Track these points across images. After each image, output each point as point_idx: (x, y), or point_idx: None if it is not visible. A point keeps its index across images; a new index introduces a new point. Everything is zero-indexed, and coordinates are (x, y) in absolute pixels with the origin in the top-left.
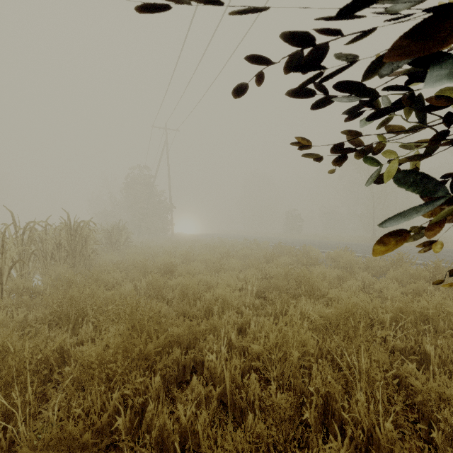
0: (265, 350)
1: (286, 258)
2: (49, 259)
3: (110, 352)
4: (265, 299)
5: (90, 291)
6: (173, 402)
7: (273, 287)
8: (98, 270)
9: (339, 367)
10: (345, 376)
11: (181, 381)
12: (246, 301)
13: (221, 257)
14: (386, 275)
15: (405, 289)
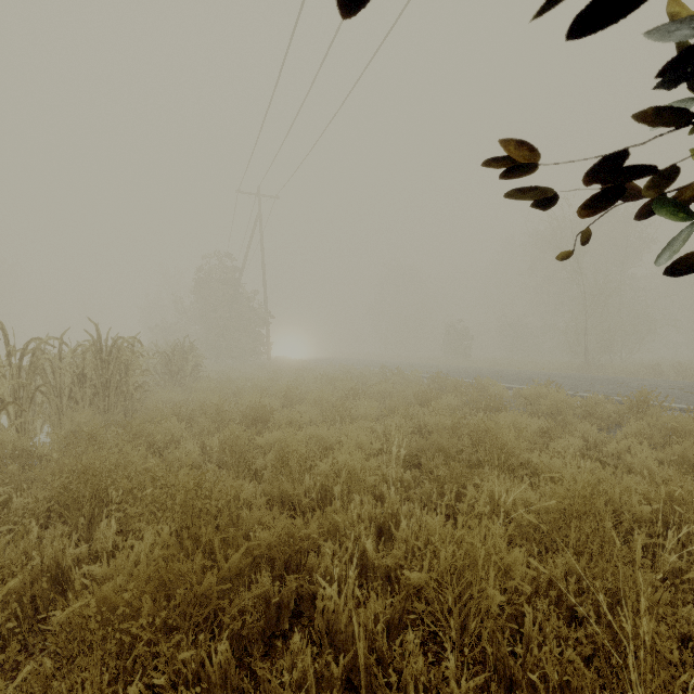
0: (432, 581)
1: (451, 399)
2: (66, 399)
3: (125, 597)
4: (419, 469)
5: (121, 457)
6: (255, 681)
7: (434, 449)
8: (144, 417)
9: (572, 612)
10: (590, 639)
11: (273, 632)
12: (389, 475)
13: (344, 396)
14: (624, 429)
15: (664, 454)
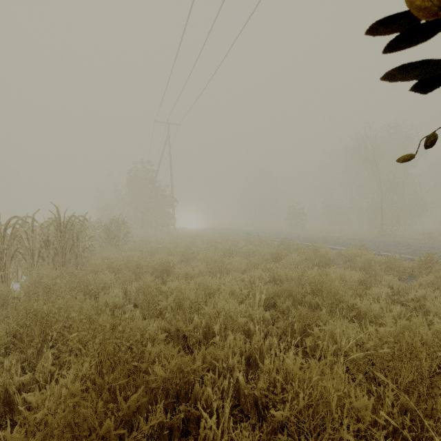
0: (292, 417)
1: (294, 257)
2: (37, 257)
3: None
4: (274, 307)
5: (63, 303)
6: None
7: (285, 295)
8: (88, 270)
9: None
10: None
11: None
12: (254, 315)
13: (223, 254)
14: (419, 280)
15: None
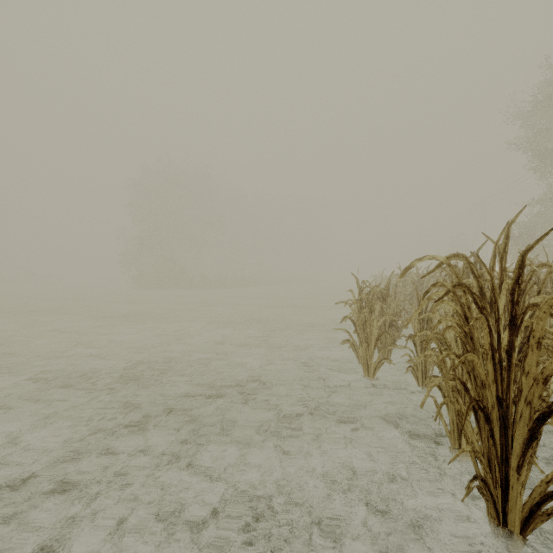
0: None
1: None
2: None
3: None
4: None
5: None
6: None
7: None
8: None
9: None
10: None
11: None
12: None
13: None
14: None
15: None
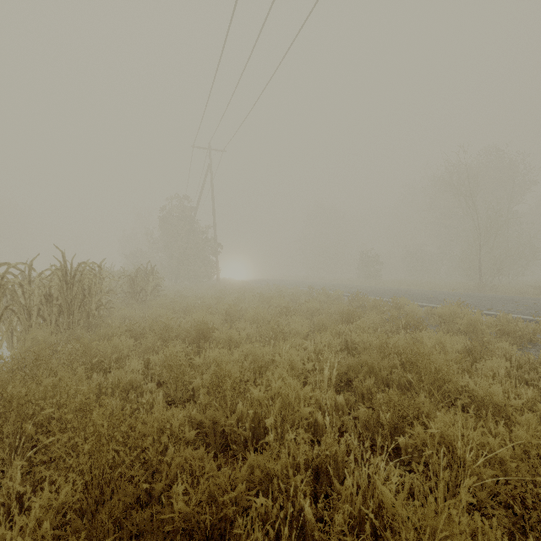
0: None
1: (372, 317)
2: (35, 317)
3: None
4: (348, 387)
5: (51, 384)
6: None
7: (365, 371)
8: (100, 333)
9: None
10: None
11: None
12: (323, 400)
13: (278, 313)
14: None
15: None
